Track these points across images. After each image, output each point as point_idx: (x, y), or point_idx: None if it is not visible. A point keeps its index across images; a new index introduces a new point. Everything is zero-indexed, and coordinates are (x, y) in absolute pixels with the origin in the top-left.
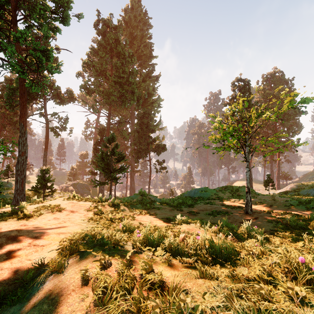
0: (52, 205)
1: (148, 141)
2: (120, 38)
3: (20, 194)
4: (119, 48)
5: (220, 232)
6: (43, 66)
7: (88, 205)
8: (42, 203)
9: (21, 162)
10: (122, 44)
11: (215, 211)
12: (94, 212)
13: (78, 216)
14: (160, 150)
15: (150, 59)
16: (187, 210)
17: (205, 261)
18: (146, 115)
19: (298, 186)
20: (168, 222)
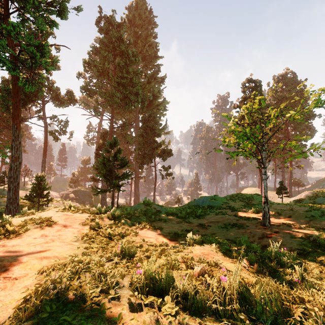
0: (42, 218)
1: (154, 145)
2: (123, 36)
3: (13, 203)
4: (123, 47)
5: (243, 257)
6: (37, 62)
7: (84, 218)
8: (33, 215)
9: (14, 168)
10: (126, 43)
11: (228, 224)
12: (90, 227)
13: (71, 232)
14: (165, 156)
15: (155, 59)
16: (197, 222)
17: (239, 324)
18: (151, 118)
19: (313, 193)
20: (175, 238)
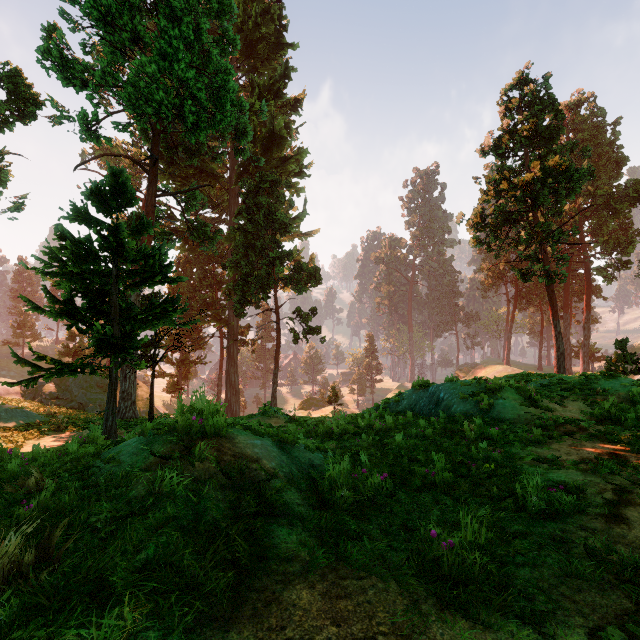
0: None
1: (272, 253)
2: None
3: None
4: None
5: None
6: None
7: None
8: None
9: None
10: None
11: None
12: None
13: None
14: (304, 283)
15: (278, 51)
16: None
17: None
18: (267, 183)
19: None
20: None
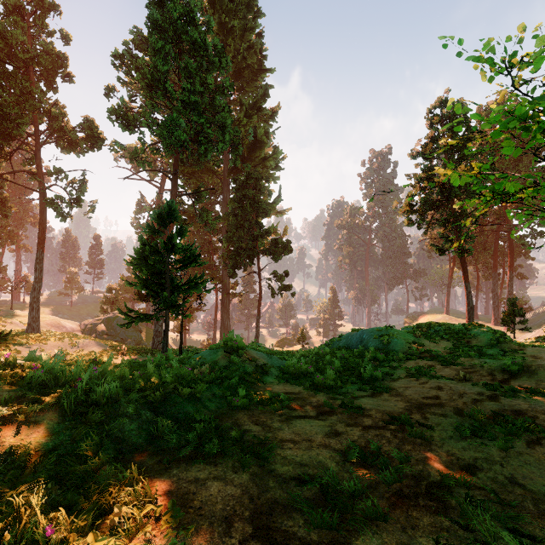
0: None
1: (256, 232)
2: (195, 11)
3: None
4: (194, 33)
5: None
6: None
7: None
8: None
9: None
10: (202, 30)
11: (480, 415)
12: None
13: None
14: (279, 252)
15: (260, 75)
16: (376, 406)
17: None
18: (252, 180)
19: None
20: (334, 531)
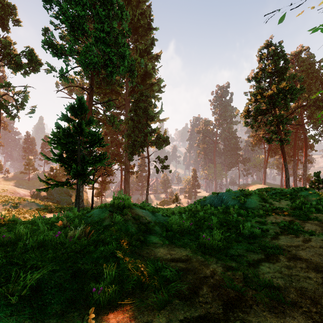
0: None
1: (146, 130)
2: None
3: None
4: None
5: None
6: None
7: None
8: None
9: None
10: None
11: None
12: None
13: None
14: (161, 144)
15: (149, 32)
16: (289, 280)
17: None
18: (144, 97)
19: None
20: None
